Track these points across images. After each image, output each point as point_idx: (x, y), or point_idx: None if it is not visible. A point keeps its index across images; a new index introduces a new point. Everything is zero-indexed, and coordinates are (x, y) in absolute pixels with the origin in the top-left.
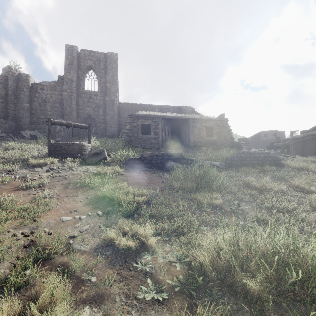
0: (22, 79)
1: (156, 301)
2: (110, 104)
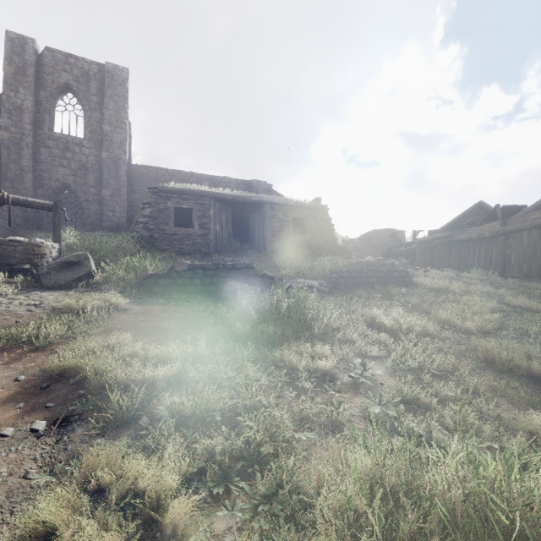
0: None
1: None
2: (111, 165)
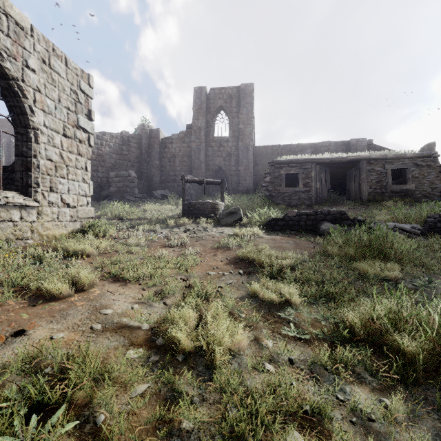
0: (154, 135)
1: (298, 339)
2: (244, 150)
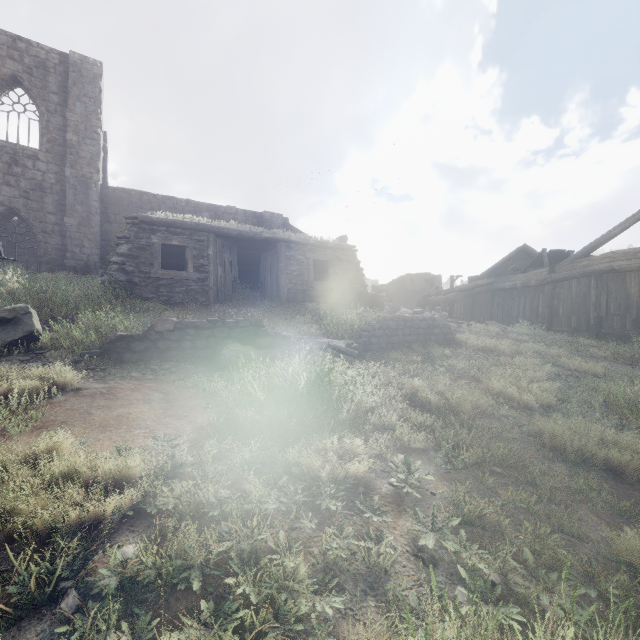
0: None
1: None
2: (78, 187)
